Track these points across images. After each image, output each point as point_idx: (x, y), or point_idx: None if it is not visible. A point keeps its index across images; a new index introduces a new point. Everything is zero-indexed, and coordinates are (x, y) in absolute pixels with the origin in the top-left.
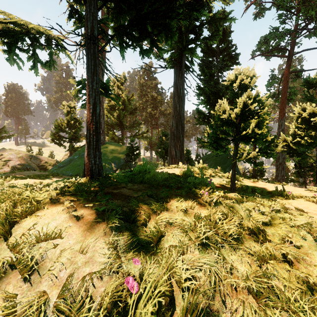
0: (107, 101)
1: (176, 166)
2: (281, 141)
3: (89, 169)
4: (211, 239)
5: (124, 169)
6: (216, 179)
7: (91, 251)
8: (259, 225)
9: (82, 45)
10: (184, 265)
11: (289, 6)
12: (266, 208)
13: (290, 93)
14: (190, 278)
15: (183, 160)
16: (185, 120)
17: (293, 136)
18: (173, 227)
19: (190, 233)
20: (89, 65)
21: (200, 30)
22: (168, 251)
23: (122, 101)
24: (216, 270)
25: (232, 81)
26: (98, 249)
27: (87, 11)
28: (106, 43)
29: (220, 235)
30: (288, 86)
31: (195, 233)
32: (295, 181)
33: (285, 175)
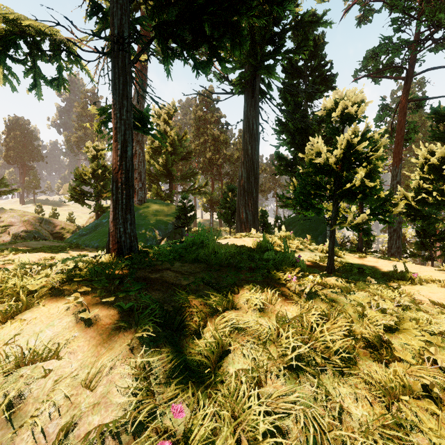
0: (149, 141)
1: (246, 235)
2: (398, 198)
3: (116, 240)
4: (305, 358)
5: (172, 237)
6: (306, 253)
7: (106, 383)
8: (381, 333)
9: (106, 53)
10: (261, 410)
11: (407, 7)
12: (387, 302)
13: (408, 131)
14: (272, 432)
15: (256, 225)
16: (260, 168)
17: (416, 191)
18: (243, 336)
19: (270, 346)
20: (116, 83)
21: (281, 39)
22: (235, 382)
23: (171, 142)
24: (316, 418)
25: (330, 111)
26: (117, 379)
27: (113, 2)
28: (141, 51)
29: (318, 351)
30: (405, 121)
31: (279, 348)
32: (417, 255)
33: (401, 247)
